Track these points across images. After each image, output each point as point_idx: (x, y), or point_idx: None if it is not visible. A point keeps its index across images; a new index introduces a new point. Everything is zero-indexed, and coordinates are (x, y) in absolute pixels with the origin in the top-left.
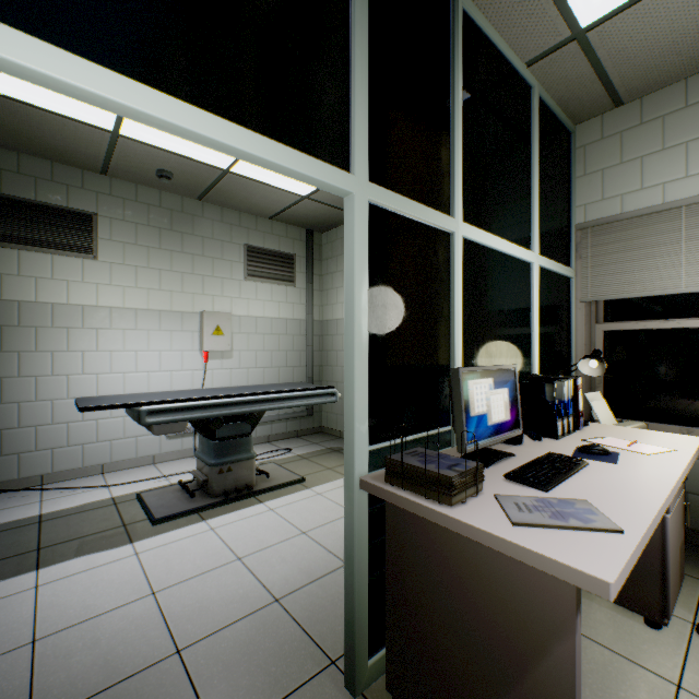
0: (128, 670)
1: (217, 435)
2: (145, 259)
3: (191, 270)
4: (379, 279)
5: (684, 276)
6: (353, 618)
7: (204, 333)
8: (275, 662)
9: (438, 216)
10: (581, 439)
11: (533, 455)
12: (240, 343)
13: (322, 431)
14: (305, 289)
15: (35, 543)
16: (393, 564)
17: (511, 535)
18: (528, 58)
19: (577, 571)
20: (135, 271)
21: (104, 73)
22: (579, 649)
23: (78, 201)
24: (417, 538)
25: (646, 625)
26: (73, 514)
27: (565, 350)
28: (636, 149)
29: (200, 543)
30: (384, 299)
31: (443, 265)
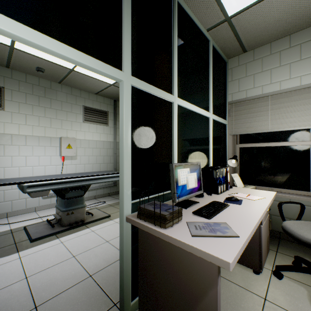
0: None
1: (66, 196)
2: (31, 111)
3: (55, 117)
4: (137, 122)
5: (270, 125)
6: (123, 283)
7: (62, 147)
8: (86, 307)
9: (166, 94)
10: (228, 194)
11: (207, 202)
12: (81, 152)
13: None
14: (113, 127)
15: None
16: (142, 256)
17: (190, 241)
18: (207, 27)
19: (216, 258)
20: (25, 116)
21: None
22: (219, 292)
23: None
24: (152, 244)
25: (253, 273)
26: None
27: (224, 155)
28: (251, 70)
29: (54, 250)
30: (140, 131)
31: (169, 117)
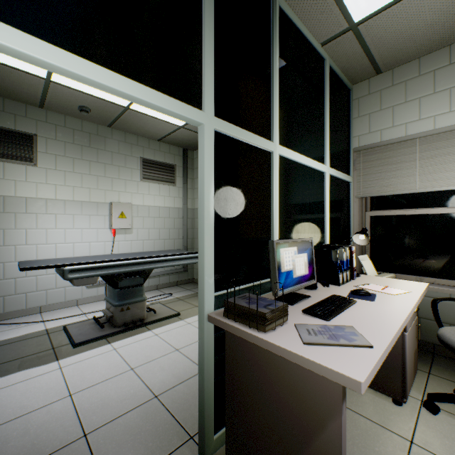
0: (48, 450)
1: (120, 285)
2: (71, 166)
3: (104, 174)
4: (222, 181)
5: (418, 182)
6: (203, 408)
7: (113, 217)
8: (152, 439)
9: (262, 141)
10: (354, 285)
11: (323, 297)
12: (138, 223)
13: (194, 282)
14: (182, 188)
15: None
16: (230, 371)
17: (302, 351)
18: (322, 40)
19: (341, 375)
20: (64, 174)
21: (17, 33)
22: (344, 424)
23: (22, 126)
24: (245, 354)
25: (393, 403)
26: (17, 342)
27: (346, 228)
28: (389, 101)
29: (106, 359)
30: (226, 195)
31: (266, 173)
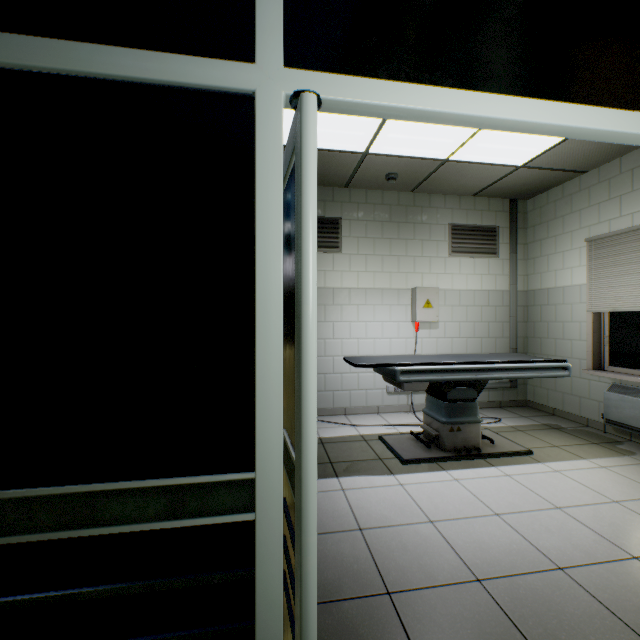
0: (441, 578)
1: (448, 396)
2: (372, 248)
3: (405, 253)
4: None
5: None
6: None
7: (416, 306)
8: (590, 631)
9: None
10: None
11: None
12: (445, 315)
13: (526, 405)
14: (507, 260)
15: (326, 457)
16: None
17: None
18: None
19: None
20: (365, 258)
21: (520, 102)
22: None
23: (329, 211)
24: None
25: None
26: (340, 442)
27: None
28: None
29: (450, 489)
30: None
31: None
